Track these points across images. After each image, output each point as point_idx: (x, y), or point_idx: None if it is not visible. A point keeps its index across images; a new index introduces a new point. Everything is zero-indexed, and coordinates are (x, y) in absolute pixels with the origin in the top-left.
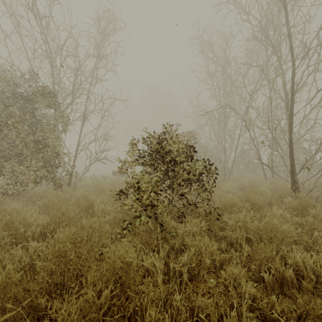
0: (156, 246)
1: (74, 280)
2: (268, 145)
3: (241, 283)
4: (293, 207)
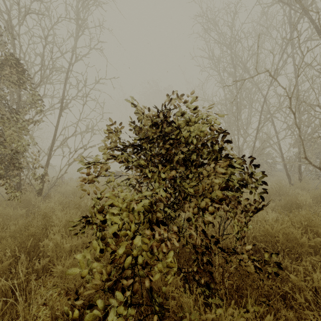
0: None
1: None
2: None
3: None
4: None
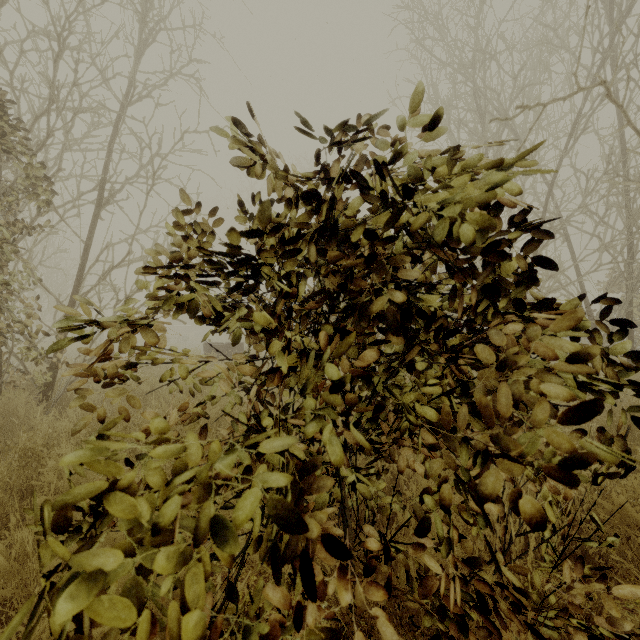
0: None
1: None
2: None
3: None
4: None
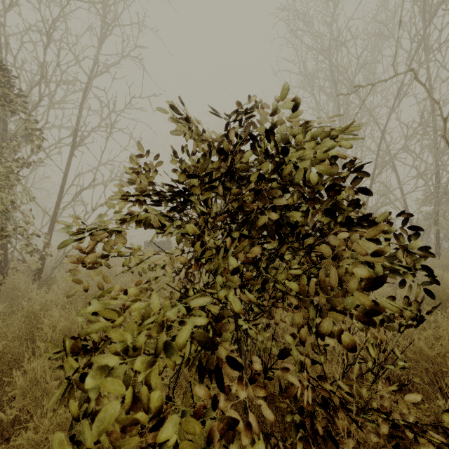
0: None
1: None
2: None
3: None
4: None
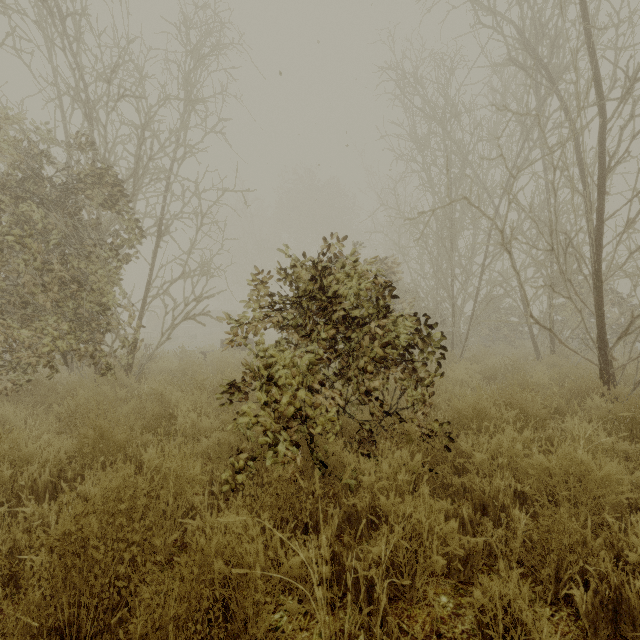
0: (312, 514)
1: (109, 610)
2: (551, 285)
3: (523, 618)
4: (609, 419)
